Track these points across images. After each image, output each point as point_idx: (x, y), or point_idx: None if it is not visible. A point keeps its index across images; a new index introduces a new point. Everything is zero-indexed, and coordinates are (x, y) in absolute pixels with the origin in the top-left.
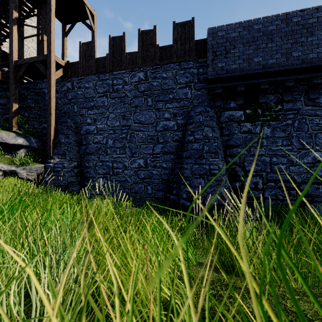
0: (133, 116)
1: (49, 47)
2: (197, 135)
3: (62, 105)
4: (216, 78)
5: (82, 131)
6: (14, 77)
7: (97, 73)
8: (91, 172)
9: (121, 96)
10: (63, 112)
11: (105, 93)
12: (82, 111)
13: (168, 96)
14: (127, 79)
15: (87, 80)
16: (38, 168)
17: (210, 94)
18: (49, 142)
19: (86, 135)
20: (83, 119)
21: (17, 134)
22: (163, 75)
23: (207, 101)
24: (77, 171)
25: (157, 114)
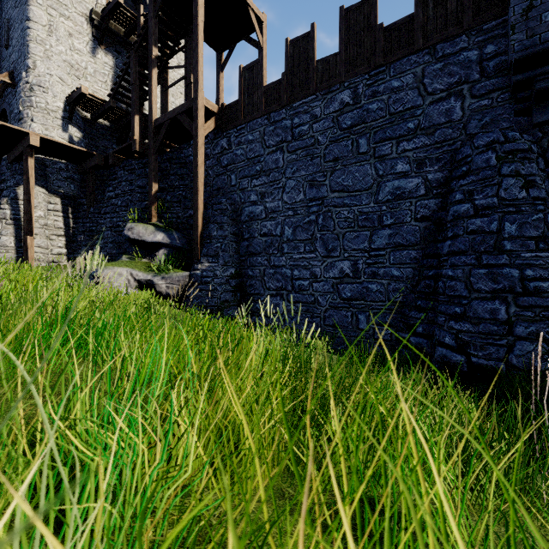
0: (330, 180)
1: (196, 85)
2: (482, 198)
3: (214, 177)
4: (537, 52)
5: (243, 216)
6: (154, 145)
7: (266, 113)
8: (256, 286)
9: (307, 145)
10: (216, 189)
11: (280, 144)
12: (243, 183)
13: (404, 127)
14: (318, 110)
15: (251, 128)
16: (181, 278)
17: (516, 99)
18: (195, 237)
19: (249, 223)
20: (244, 196)
21: (156, 227)
22: (392, 85)
23: (507, 118)
24: (235, 283)
25: (380, 169)
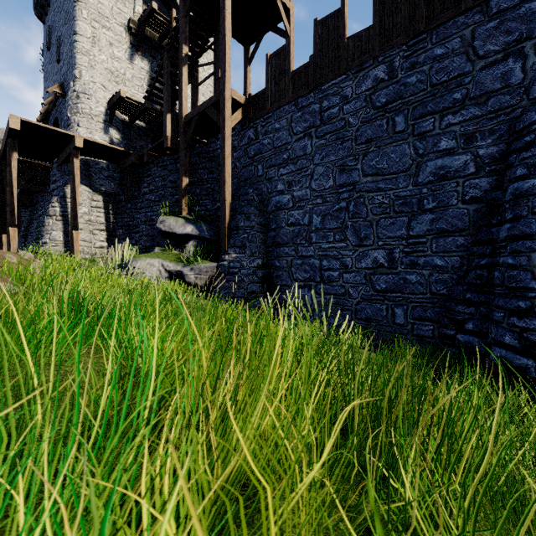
0: (362, 163)
1: (223, 77)
2: None
3: (241, 169)
4: None
5: (270, 206)
6: (184, 140)
7: (293, 99)
8: (283, 277)
9: (337, 129)
10: (243, 180)
11: (308, 130)
12: (269, 173)
13: (449, 98)
14: (349, 90)
15: (278, 116)
16: (209, 269)
17: None
18: (222, 228)
19: (276, 213)
20: (271, 186)
21: (186, 219)
22: (434, 53)
23: None
24: (261, 274)
25: (419, 147)
